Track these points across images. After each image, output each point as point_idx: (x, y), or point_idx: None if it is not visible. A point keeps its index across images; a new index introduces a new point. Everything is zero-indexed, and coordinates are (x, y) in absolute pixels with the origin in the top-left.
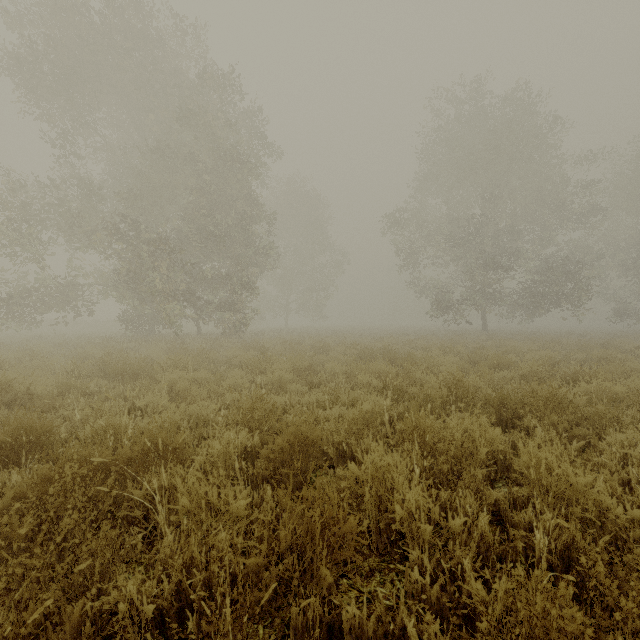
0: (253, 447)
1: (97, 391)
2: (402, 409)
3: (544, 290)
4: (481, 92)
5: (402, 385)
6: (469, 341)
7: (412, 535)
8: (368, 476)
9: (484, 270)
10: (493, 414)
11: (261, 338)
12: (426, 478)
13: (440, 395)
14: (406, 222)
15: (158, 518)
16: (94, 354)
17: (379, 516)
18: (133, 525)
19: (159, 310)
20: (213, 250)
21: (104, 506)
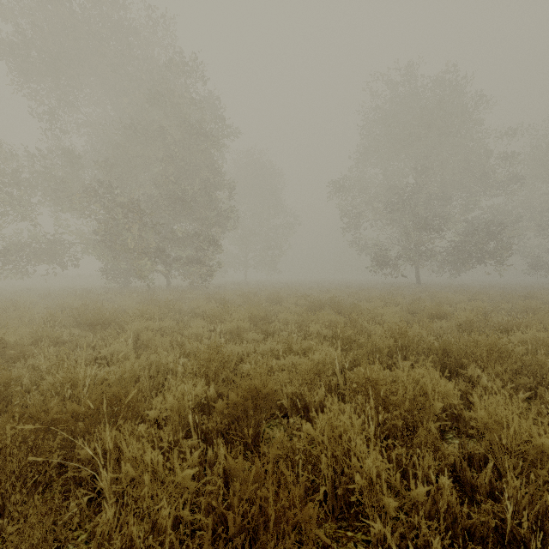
0: (209, 398)
1: (70, 339)
2: (351, 358)
3: (470, 248)
4: (415, 75)
5: (350, 334)
6: (405, 293)
7: (372, 503)
8: (324, 436)
9: (418, 231)
10: (436, 362)
11: (223, 290)
12: (380, 432)
13: (387, 345)
14: (349, 189)
15: (102, 484)
16: (72, 305)
17: (335, 478)
18: (81, 485)
19: (133, 266)
20: (180, 213)
21: (56, 462)
